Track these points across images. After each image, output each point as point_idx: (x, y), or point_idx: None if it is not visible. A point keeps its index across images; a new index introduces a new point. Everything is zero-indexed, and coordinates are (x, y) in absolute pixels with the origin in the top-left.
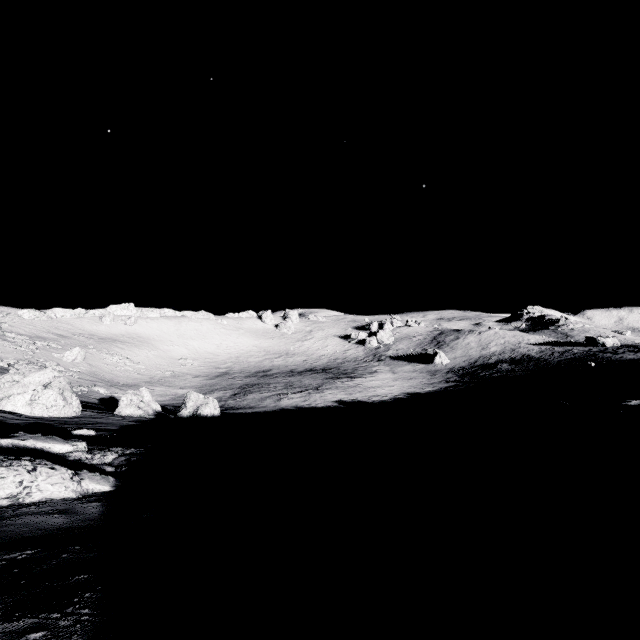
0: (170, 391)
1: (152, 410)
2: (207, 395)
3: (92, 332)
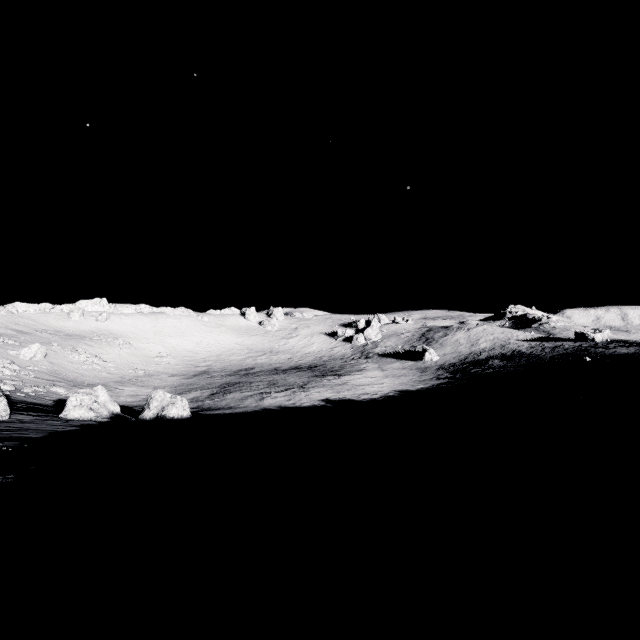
0: (142, 391)
1: (108, 412)
2: (183, 395)
3: (58, 328)
